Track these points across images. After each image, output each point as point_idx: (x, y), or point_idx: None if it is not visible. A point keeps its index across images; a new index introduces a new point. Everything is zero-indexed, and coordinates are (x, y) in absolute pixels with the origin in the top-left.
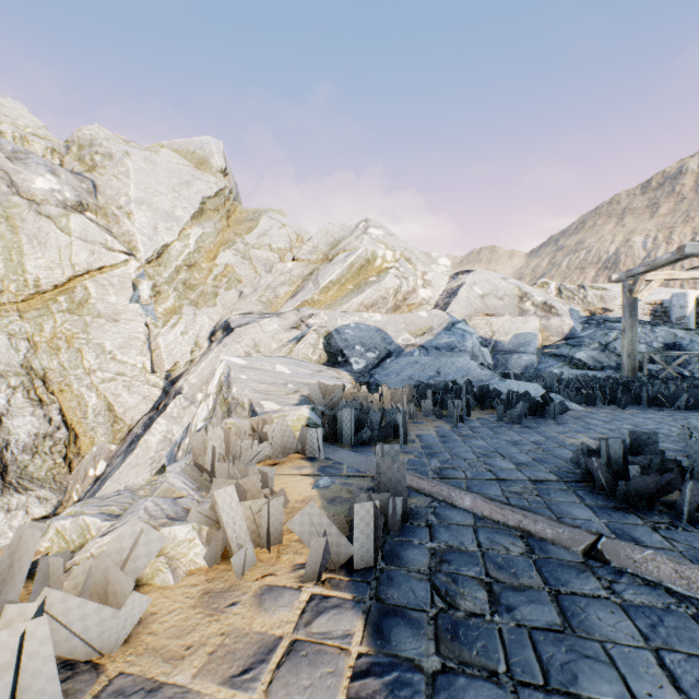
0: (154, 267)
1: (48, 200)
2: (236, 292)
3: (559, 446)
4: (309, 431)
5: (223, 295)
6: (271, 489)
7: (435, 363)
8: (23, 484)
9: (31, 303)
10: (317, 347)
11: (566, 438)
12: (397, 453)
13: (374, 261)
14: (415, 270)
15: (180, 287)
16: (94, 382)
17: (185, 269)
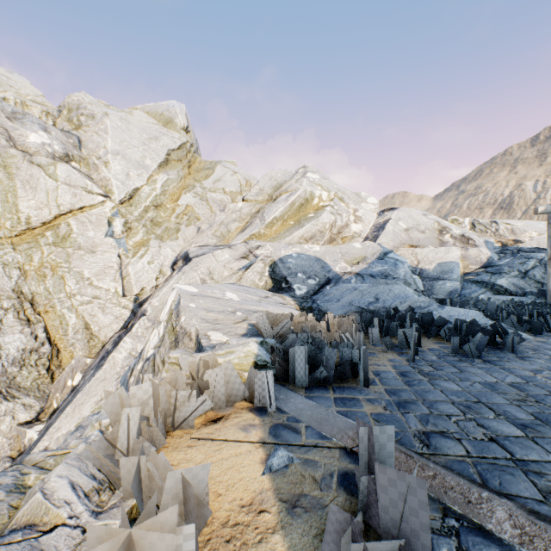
0: (126, 207)
1: (39, 152)
2: (195, 228)
3: (550, 393)
4: (258, 375)
5: (184, 230)
6: (201, 503)
7: (372, 289)
8: (11, 392)
9: (23, 237)
10: (263, 275)
11: (547, 380)
12: (389, 439)
13: (311, 200)
14: (347, 207)
15: (148, 224)
16: (74, 305)
17: (152, 208)
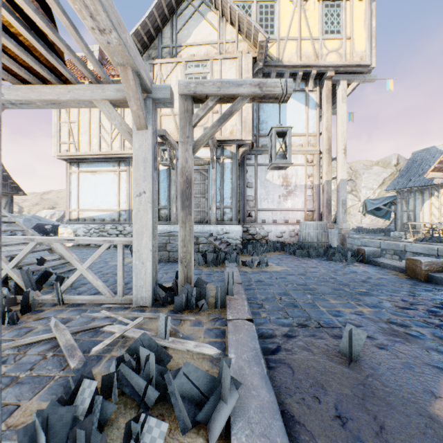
0: None
1: None
2: None
3: None
4: None
5: None
6: None
7: None
8: None
9: None
10: (389, 222)
11: None
12: None
13: None
14: None
15: None
16: None
17: None
